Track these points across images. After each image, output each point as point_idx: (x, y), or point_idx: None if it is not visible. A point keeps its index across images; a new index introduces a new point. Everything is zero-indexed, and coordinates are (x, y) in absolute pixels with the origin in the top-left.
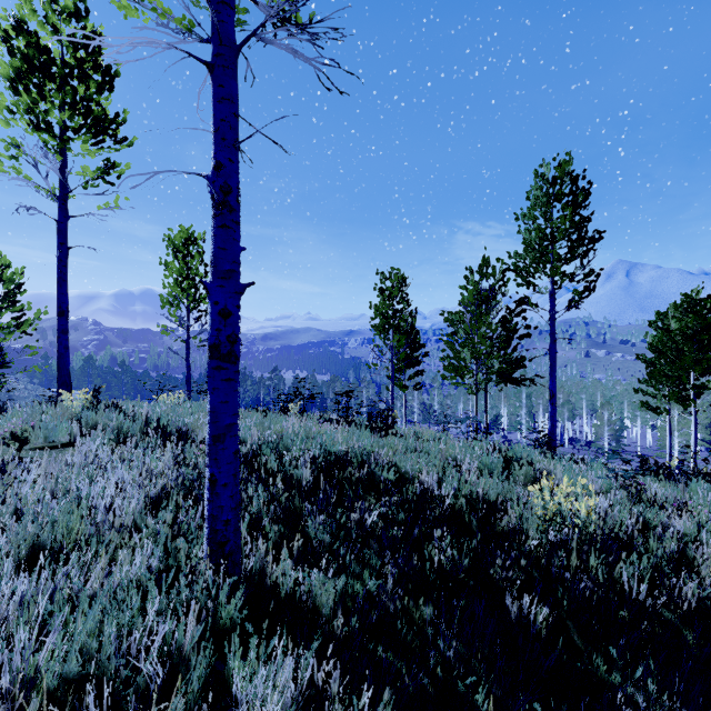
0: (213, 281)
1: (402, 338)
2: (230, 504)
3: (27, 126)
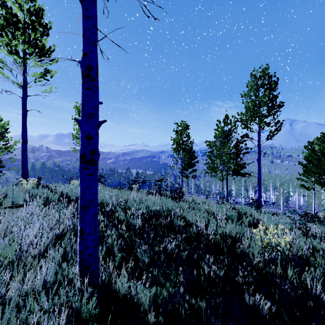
0: (82, 119)
1: (186, 154)
2: (92, 244)
3: (7, 52)
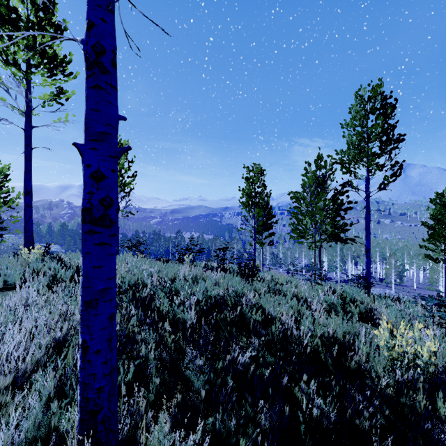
0: (86, 144)
1: (260, 211)
2: (103, 371)
3: (2, 63)
